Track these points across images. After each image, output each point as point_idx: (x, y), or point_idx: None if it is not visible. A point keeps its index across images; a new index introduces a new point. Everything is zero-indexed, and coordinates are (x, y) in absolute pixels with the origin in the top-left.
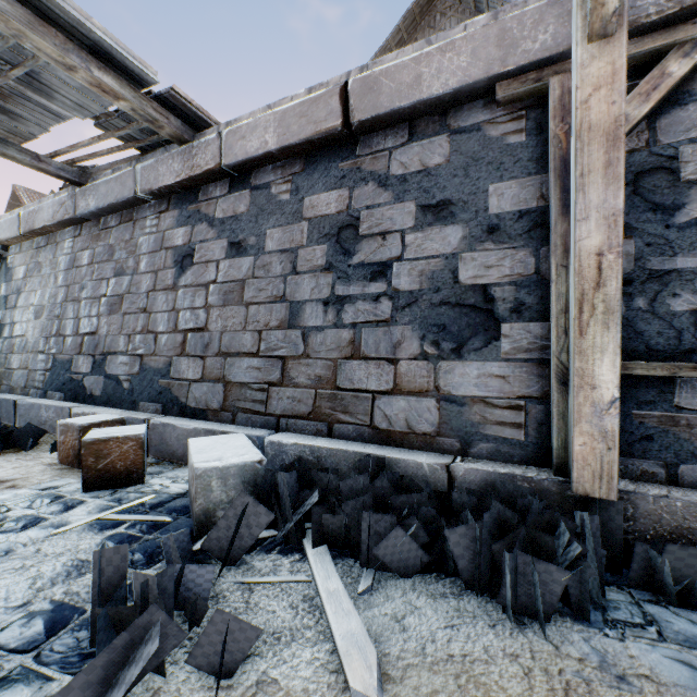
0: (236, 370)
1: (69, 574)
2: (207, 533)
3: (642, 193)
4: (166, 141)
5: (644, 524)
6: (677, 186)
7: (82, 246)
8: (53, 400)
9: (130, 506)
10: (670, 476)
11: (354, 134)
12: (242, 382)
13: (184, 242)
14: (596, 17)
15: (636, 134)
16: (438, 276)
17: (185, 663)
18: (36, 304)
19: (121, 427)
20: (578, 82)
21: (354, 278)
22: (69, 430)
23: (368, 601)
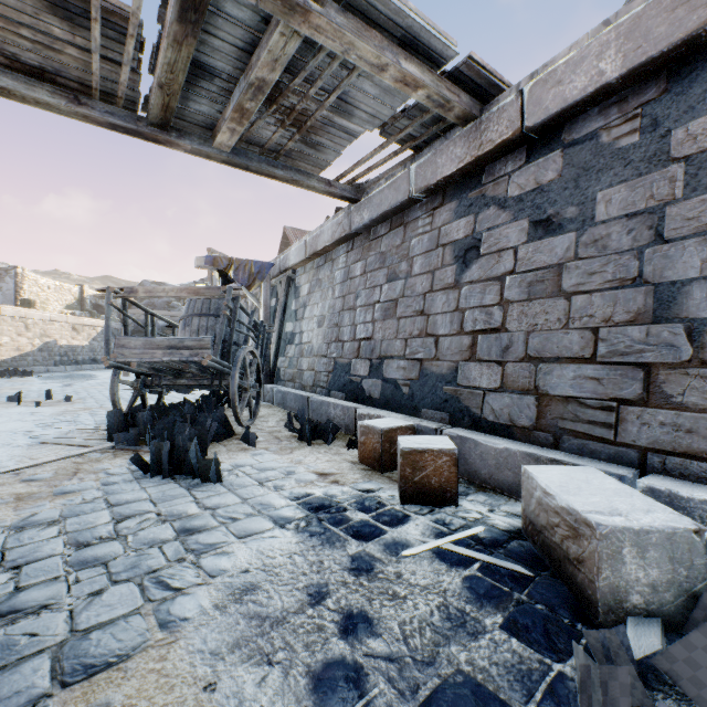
0: (555, 380)
1: (454, 628)
2: (615, 621)
3: None
4: (443, 129)
5: None
6: None
7: (354, 259)
8: (336, 399)
9: (462, 536)
10: None
11: None
12: (566, 396)
13: (465, 234)
14: None
15: None
16: None
17: None
18: (318, 315)
19: (424, 436)
20: None
21: None
22: (369, 432)
23: None
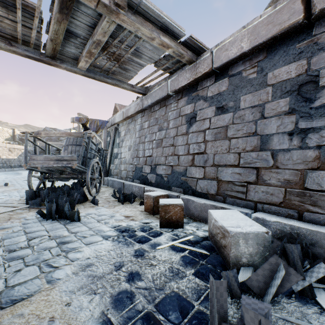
0: (224, 174)
1: (174, 275)
2: (236, 269)
3: None
4: (181, 65)
5: None
6: None
7: (144, 120)
8: (136, 183)
9: (183, 240)
10: None
11: (310, 22)
12: (228, 181)
13: (190, 111)
14: None
15: None
16: None
17: None
18: (128, 145)
19: (171, 199)
20: None
21: (316, 115)
22: (148, 197)
23: None
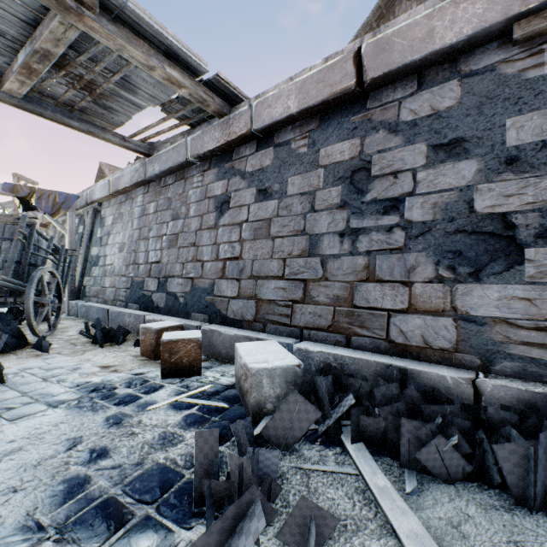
0: (265, 290)
1: (165, 443)
2: (259, 420)
3: None
4: (208, 116)
5: None
6: None
7: (149, 200)
8: (132, 309)
9: (195, 393)
10: None
11: (365, 91)
12: (270, 300)
13: (222, 192)
14: None
15: None
16: (452, 207)
17: (271, 535)
18: (120, 242)
19: (183, 331)
20: None
21: (367, 212)
22: (147, 332)
23: (418, 502)
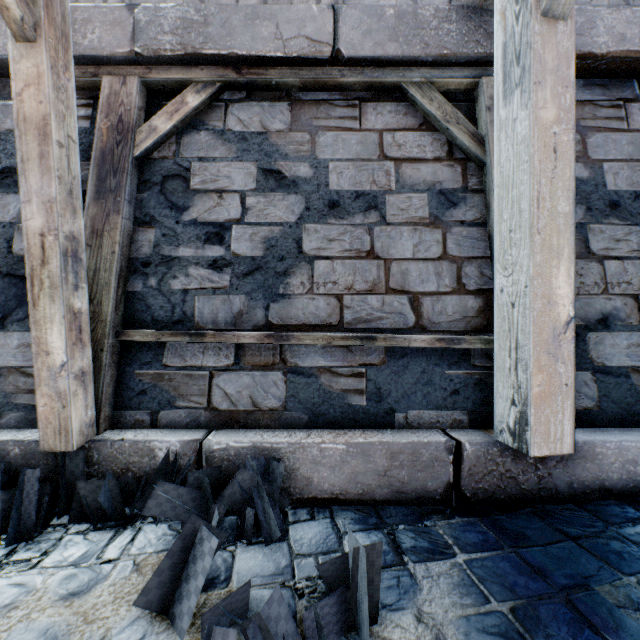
0: None
1: None
2: None
3: (166, 193)
4: None
5: (106, 466)
6: (188, 192)
7: None
8: None
9: None
10: (154, 421)
11: None
12: None
13: None
14: (9, 18)
15: (169, 145)
16: None
17: None
18: None
19: None
20: (13, 74)
21: None
22: None
23: None
